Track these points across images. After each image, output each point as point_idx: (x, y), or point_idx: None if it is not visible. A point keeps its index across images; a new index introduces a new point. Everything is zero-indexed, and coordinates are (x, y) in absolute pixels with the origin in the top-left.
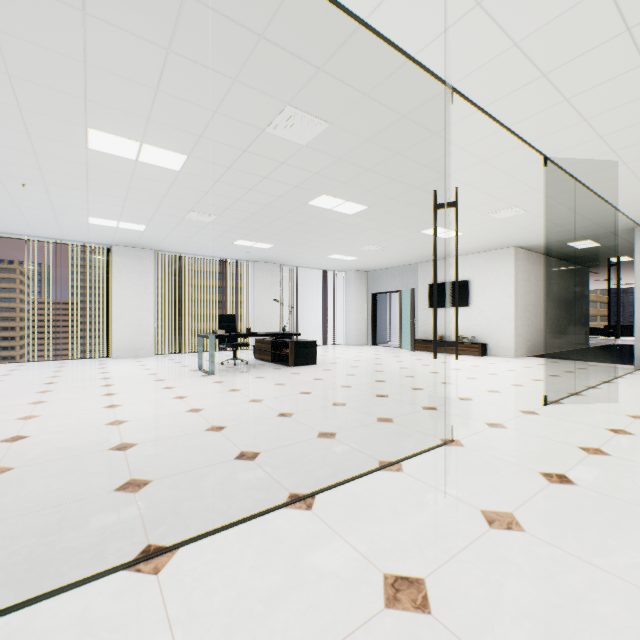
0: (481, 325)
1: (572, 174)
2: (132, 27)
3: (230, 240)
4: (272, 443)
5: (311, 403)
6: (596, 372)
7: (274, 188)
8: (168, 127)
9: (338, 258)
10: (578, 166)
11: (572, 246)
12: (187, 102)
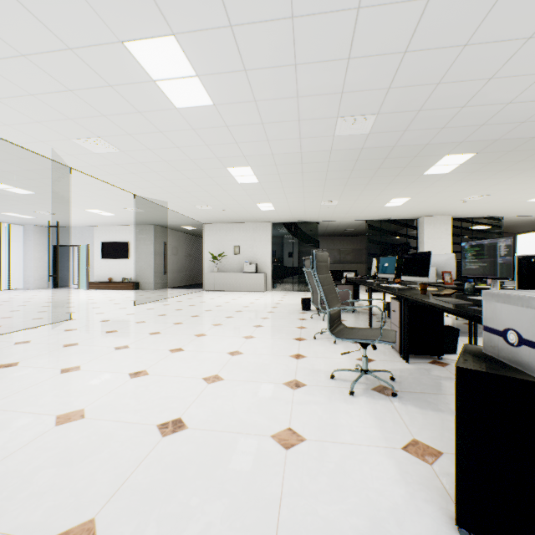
0: (136, 271)
1: (154, 202)
2: None
3: None
4: None
5: None
6: (183, 293)
7: None
8: None
9: (14, 215)
10: (154, 200)
11: (185, 228)
12: None
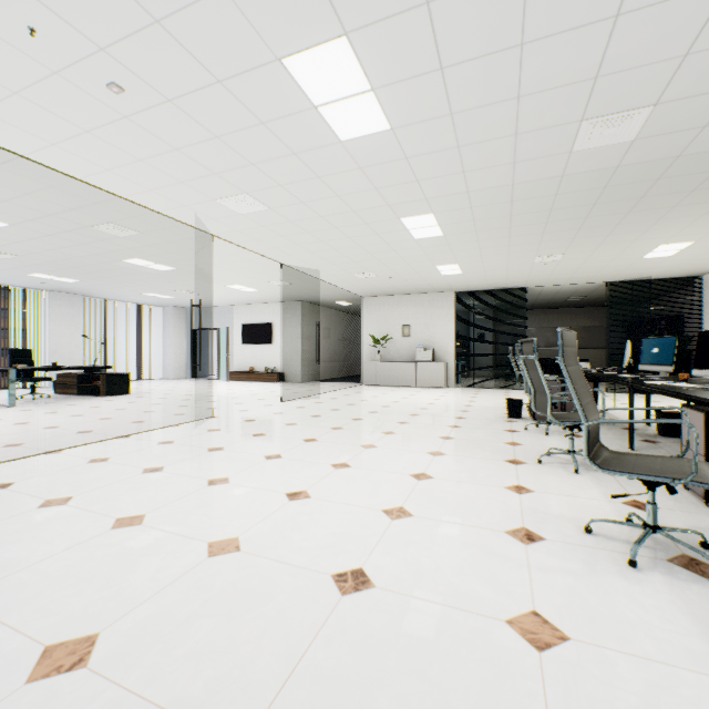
0: (281, 358)
1: (303, 272)
2: (6, 185)
3: (25, 272)
4: (101, 427)
5: (127, 413)
6: (337, 387)
7: (91, 249)
8: (2, 212)
9: (154, 296)
10: (303, 269)
11: (339, 304)
12: (29, 208)
